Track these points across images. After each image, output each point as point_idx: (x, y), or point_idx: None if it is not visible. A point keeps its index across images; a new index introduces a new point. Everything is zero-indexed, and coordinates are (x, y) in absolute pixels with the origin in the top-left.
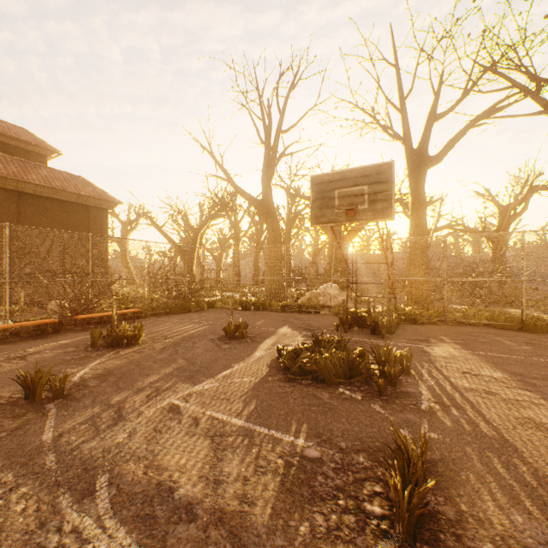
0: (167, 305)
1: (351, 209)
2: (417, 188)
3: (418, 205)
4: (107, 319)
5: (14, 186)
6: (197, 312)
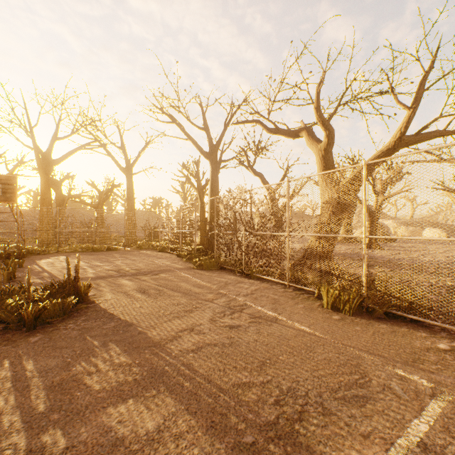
0: None
1: None
2: (44, 177)
3: (46, 187)
4: None
5: None
6: None
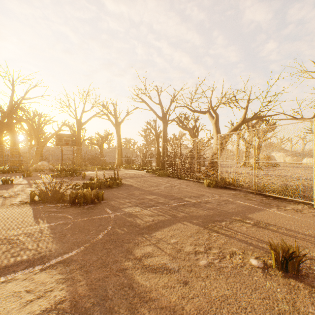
0: None
1: (68, 143)
2: (79, 132)
3: (79, 137)
4: None
5: None
6: None
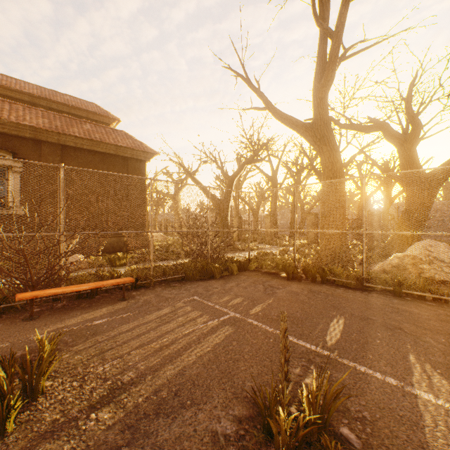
0: (183, 266)
1: None
2: None
3: None
4: (89, 291)
5: (57, 139)
6: (221, 280)
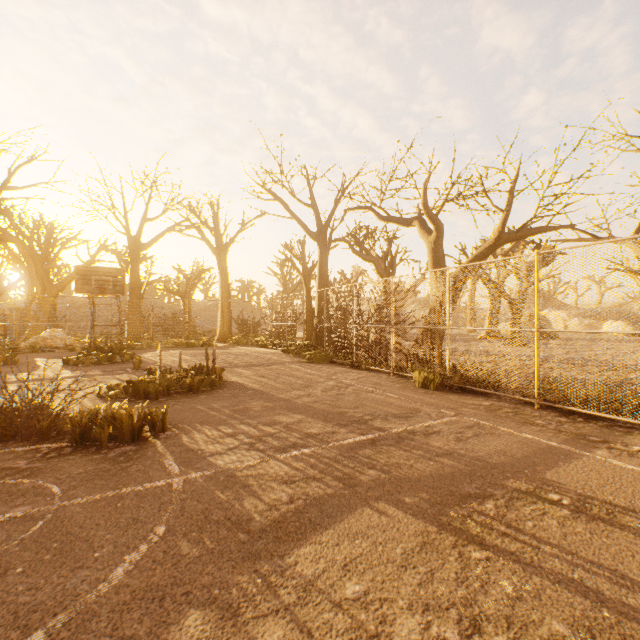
0: None
1: (104, 288)
2: (135, 264)
3: (136, 275)
4: None
5: None
6: None
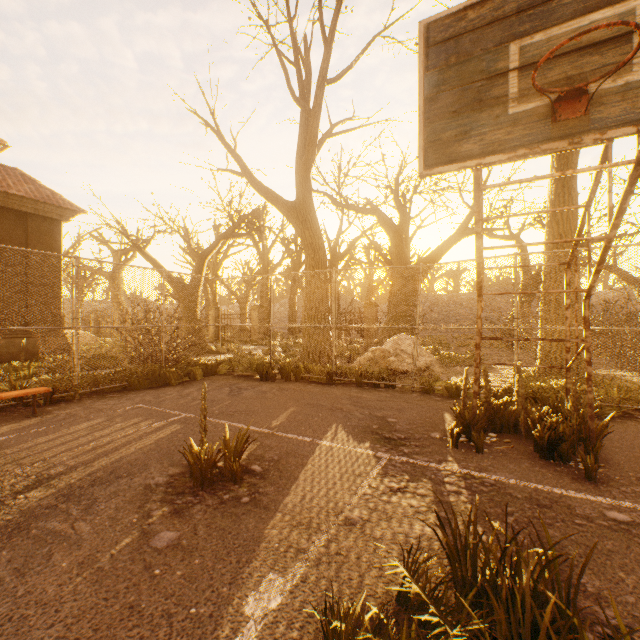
0: (126, 373)
1: (584, 84)
2: (570, 166)
3: (567, 199)
4: None
5: None
6: (180, 386)
